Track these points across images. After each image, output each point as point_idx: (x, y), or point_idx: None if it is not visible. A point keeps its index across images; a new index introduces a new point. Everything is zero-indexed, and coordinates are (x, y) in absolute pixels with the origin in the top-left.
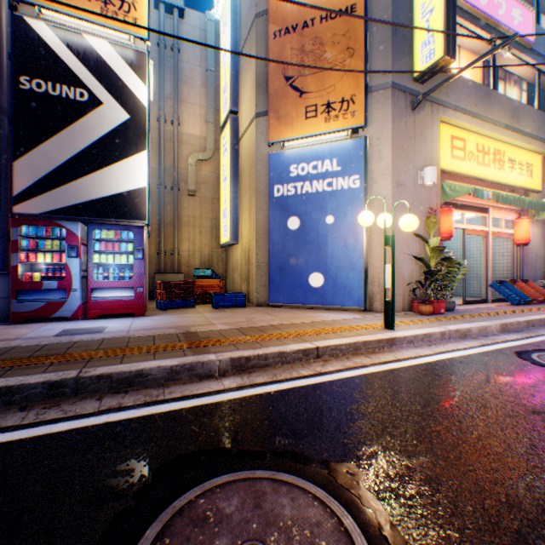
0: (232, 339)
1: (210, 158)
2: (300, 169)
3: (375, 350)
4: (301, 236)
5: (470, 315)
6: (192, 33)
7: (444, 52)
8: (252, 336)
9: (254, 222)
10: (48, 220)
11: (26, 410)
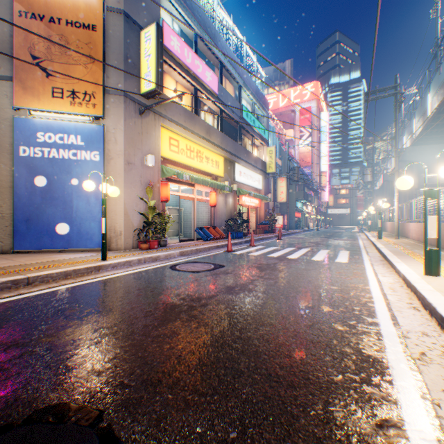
0: None
1: None
2: (48, 137)
3: (85, 274)
4: (50, 192)
5: (172, 248)
6: None
7: (156, 86)
8: None
9: None
10: None
11: None
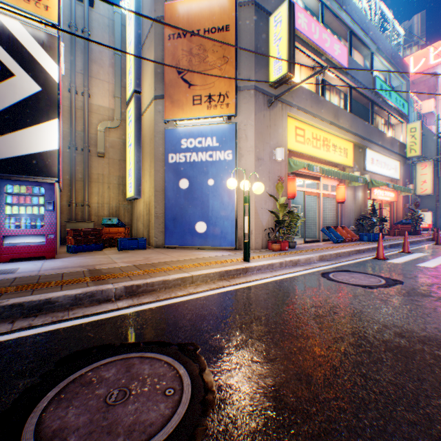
0: (129, 273)
1: (118, 127)
2: (189, 143)
3: (234, 276)
4: (190, 194)
5: (304, 250)
6: (101, 21)
7: (287, 70)
8: (145, 270)
9: (153, 182)
10: None
11: None
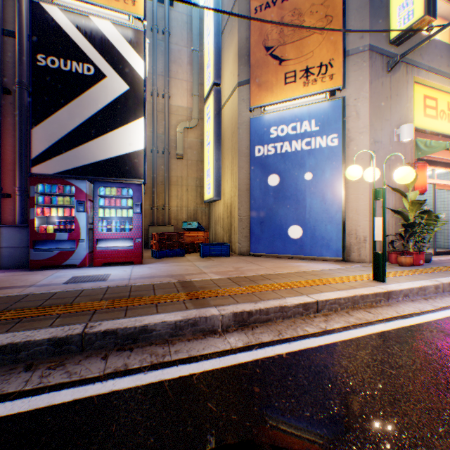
0: (228, 290)
1: (195, 126)
2: (279, 131)
3: (372, 304)
4: (281, 192)
5: None
6: (179, 19)
7: (424, 11)
8: (246, 287)
9: (236, 180)
10: (59, 179)
11: (31, 370)
